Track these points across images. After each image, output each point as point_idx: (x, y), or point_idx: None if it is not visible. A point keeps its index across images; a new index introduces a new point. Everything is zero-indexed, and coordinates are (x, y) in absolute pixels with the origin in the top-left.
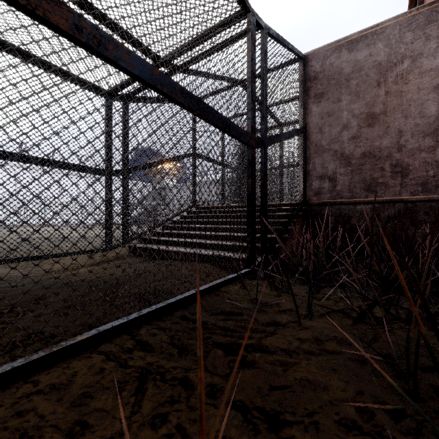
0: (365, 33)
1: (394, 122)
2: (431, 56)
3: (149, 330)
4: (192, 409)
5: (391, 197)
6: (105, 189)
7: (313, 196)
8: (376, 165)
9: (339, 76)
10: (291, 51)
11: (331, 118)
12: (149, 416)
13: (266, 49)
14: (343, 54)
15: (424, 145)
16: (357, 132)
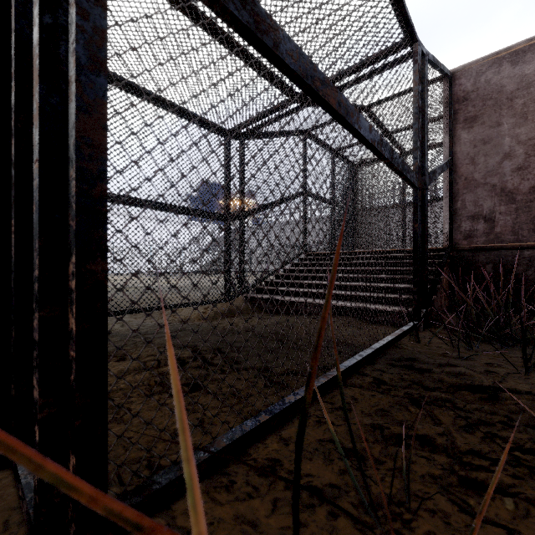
0: (534, 41)
1: None
2: None
3: (373, 372)
4: (486, 424)
5: None
6: (225, 235)
7: (463, 240)
8: None
9: (498, 95)
10: (440, 72)
11: (487, 146)
12: (455, 425)
13: (426, 78)
14: (505, 68)
15: None
16: (524, 161)
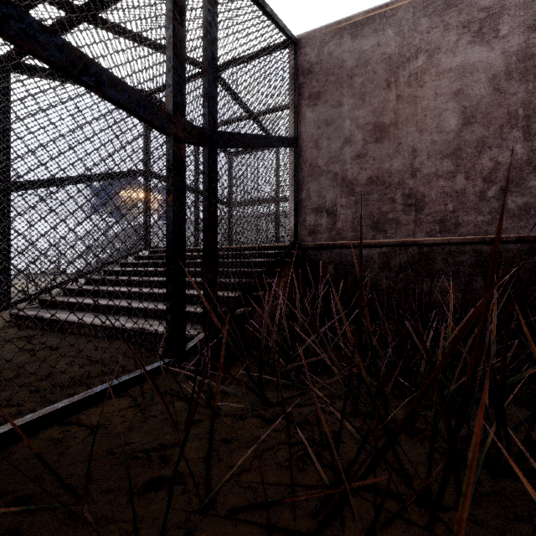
0: (372, 14)
1: (406, 137)
2: (450, 52)
3: None
4: None
5: (403, 239)
6: None
7: (308, 236)
8: (385, 195)
9: (340, 71)
10: (271, 20)
11: (330, 128)
12: None
13: None
14: (346, 41)
15: (443, 169)
16: (362, 148)
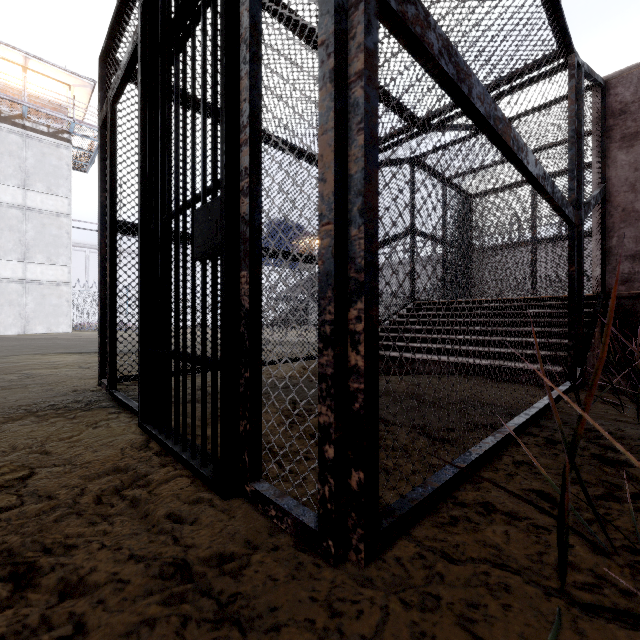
0: None
1: None
2: None
3: (542, 432)
4: None
5: None
6: None
7: (619, 285)
8: None
9: None
10: (593, 82)
11: None
12: None
13: (582, 93)
14: None
15: None
16: None
